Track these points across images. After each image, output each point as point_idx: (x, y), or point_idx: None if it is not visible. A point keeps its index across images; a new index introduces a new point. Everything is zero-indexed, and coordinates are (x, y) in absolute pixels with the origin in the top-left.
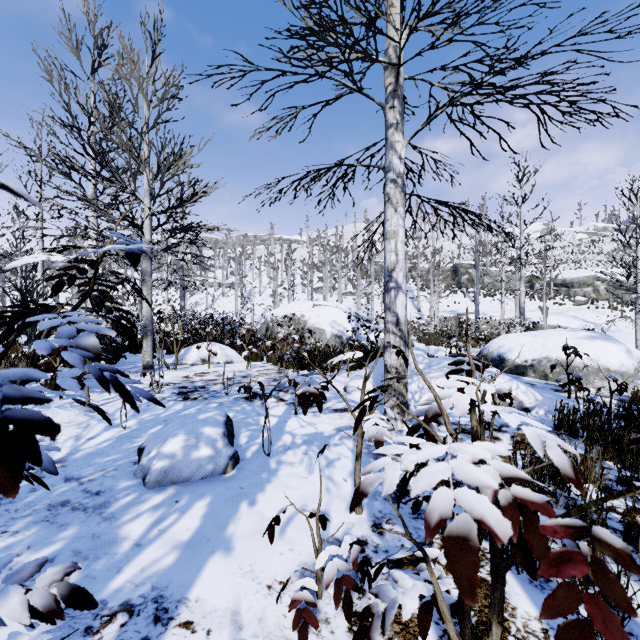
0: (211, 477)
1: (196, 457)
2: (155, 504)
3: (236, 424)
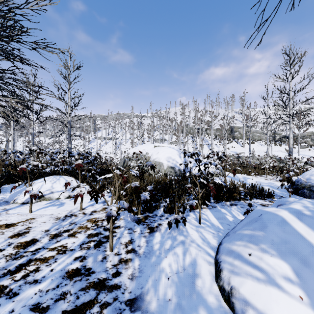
0: None
1: None
2: None
3: None
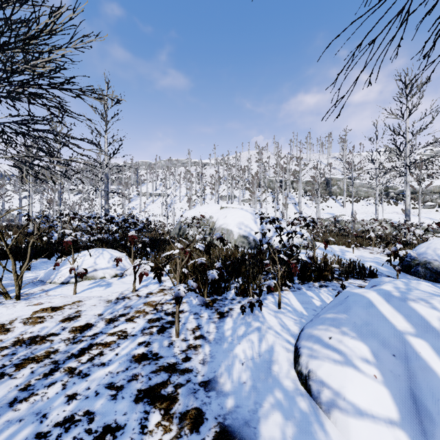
0: None
1: None
2: None
3: None
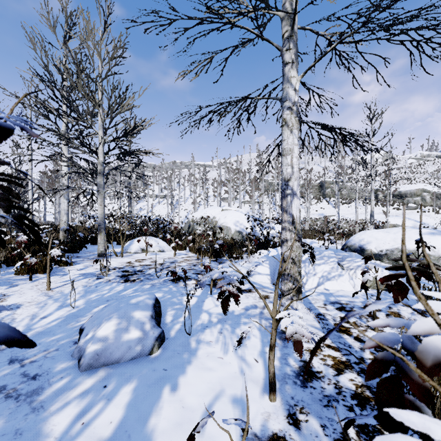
0: (139, 358)
1: (126, 339)
2: (84, 390)
3: (164, 303)
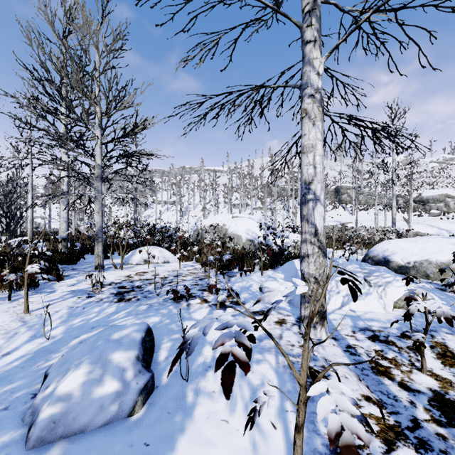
0: (114, 422)
1: (98, 395)
2: None
3: (159, 332)
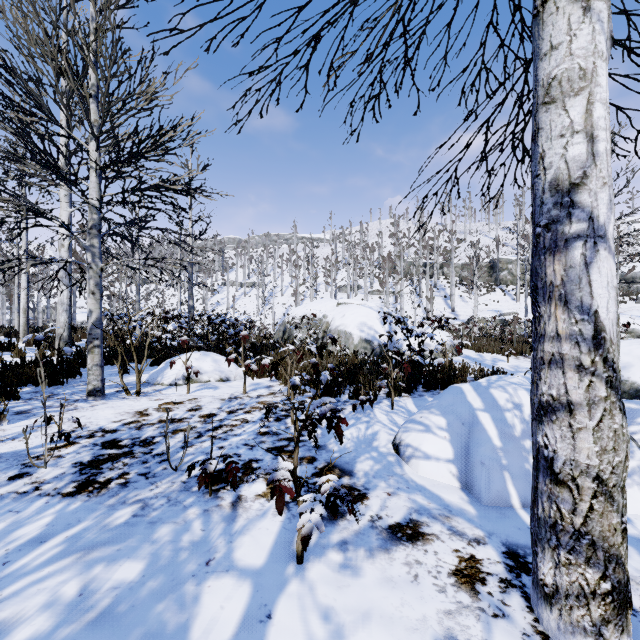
0: None
1: None
2: None
3: None
